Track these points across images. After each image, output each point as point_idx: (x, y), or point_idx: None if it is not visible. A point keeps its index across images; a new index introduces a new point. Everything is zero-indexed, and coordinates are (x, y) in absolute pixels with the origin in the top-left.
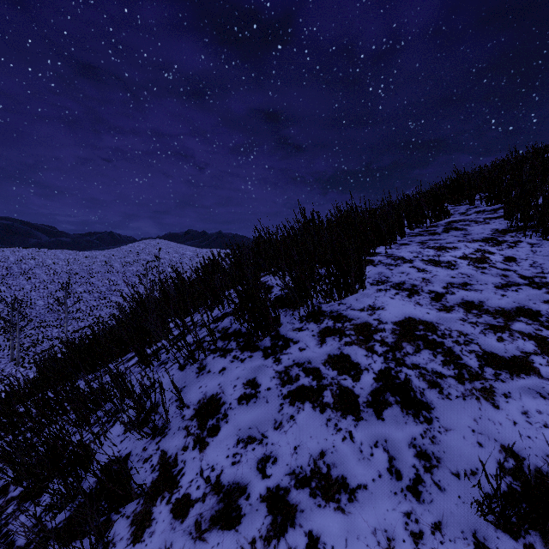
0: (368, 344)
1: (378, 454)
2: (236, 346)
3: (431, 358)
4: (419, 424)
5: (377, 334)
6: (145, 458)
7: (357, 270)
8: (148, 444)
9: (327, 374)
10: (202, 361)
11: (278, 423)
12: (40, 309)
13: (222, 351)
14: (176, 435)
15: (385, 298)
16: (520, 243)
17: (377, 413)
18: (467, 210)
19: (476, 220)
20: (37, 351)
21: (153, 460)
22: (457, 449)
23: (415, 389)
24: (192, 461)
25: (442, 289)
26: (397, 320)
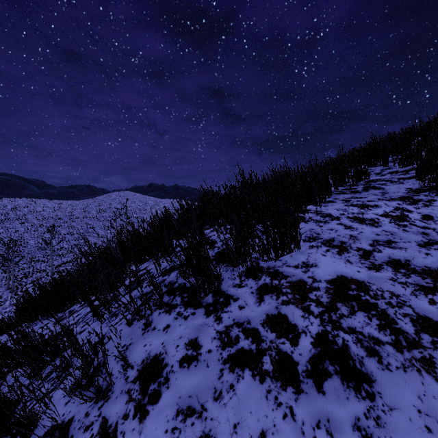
0: (304, 303)
1: (321, 437)
2: (180, 302)
3: (367, 321)
4: (361, 400)
5: (312, 292)
6: (86, 425)
7: (292, 231)
8: (91, 409)
9: (266, 336)
10: (149, 317)
11: (218, 392)
12: (31, 247)
13: (167, 306)
14: (118, 399)
15: (317, 255)
16: (434, 202)
17: (317, 385)
18: (382, 171)
19: (391, 180)
20: (28, 281)
21: (93, 428)
22: (405, 434)
23: (354, 357)
24: (131, 433)
25: (369, 246)
26: (330, 278)
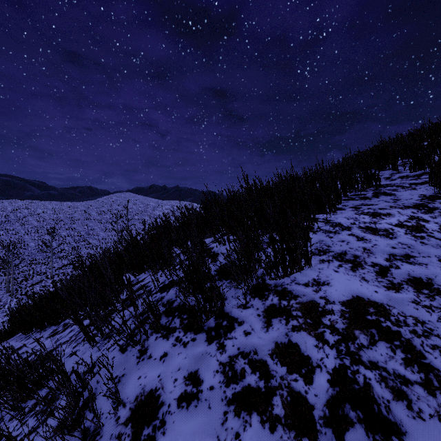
0: (317, 330)
1: None
2: (179, 325)
3: (390, 353)
4: None
5: (326, 316)
6: None
7: (302, 246)
8: None
9: (275, 371)
10: (144, 342)
11: None
12: (32, 249)
13: (165, 330)
14: None
15: (329, 271)
16: None
17: (337, 437)
18: (392, 175)
19: (402, 186)
20: (28, 284)
21: None
22: None
23: (378, 401)
24: None
25: (385, 261)
26: (345, 299)
